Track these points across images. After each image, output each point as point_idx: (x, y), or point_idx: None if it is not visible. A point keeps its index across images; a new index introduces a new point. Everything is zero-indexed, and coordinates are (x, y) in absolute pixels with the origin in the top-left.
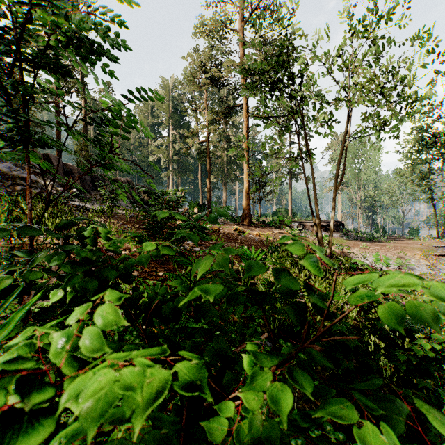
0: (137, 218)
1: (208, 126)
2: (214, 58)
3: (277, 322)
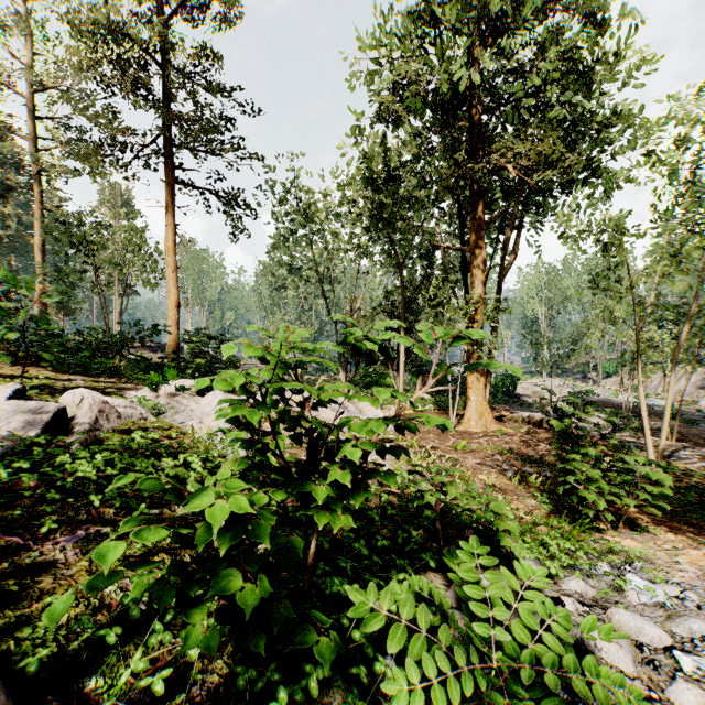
0: None
1: None
2: None
3: None
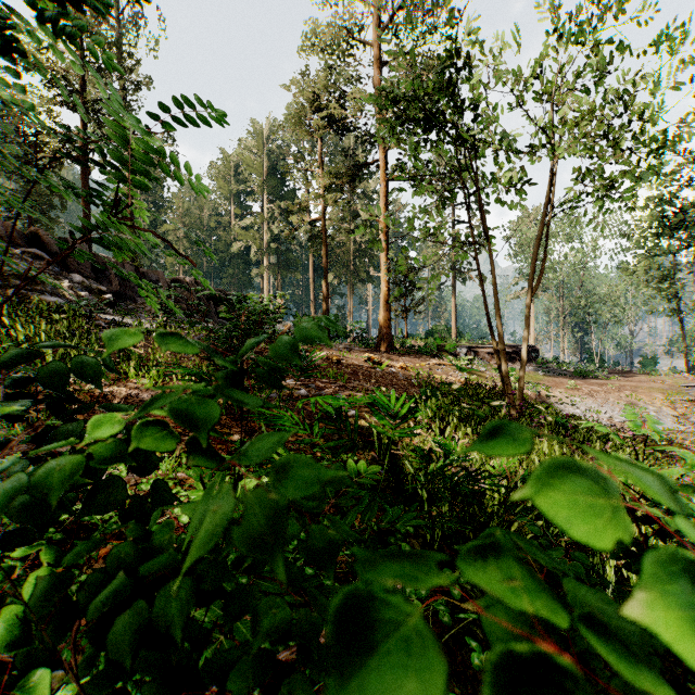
0: (207, 342)
1: (324, 196)
2: (334, 86)
3: (438, 531)
